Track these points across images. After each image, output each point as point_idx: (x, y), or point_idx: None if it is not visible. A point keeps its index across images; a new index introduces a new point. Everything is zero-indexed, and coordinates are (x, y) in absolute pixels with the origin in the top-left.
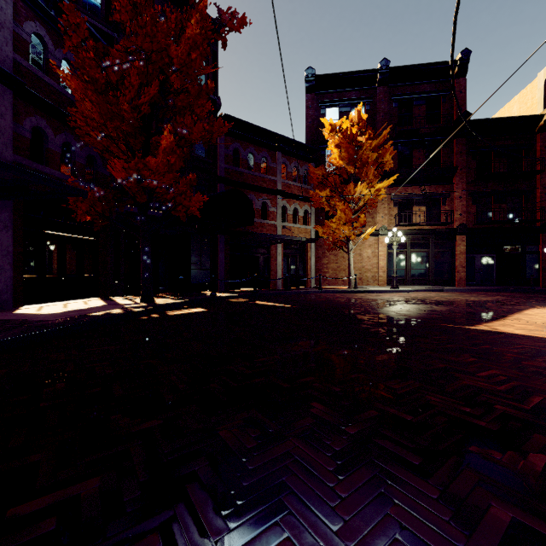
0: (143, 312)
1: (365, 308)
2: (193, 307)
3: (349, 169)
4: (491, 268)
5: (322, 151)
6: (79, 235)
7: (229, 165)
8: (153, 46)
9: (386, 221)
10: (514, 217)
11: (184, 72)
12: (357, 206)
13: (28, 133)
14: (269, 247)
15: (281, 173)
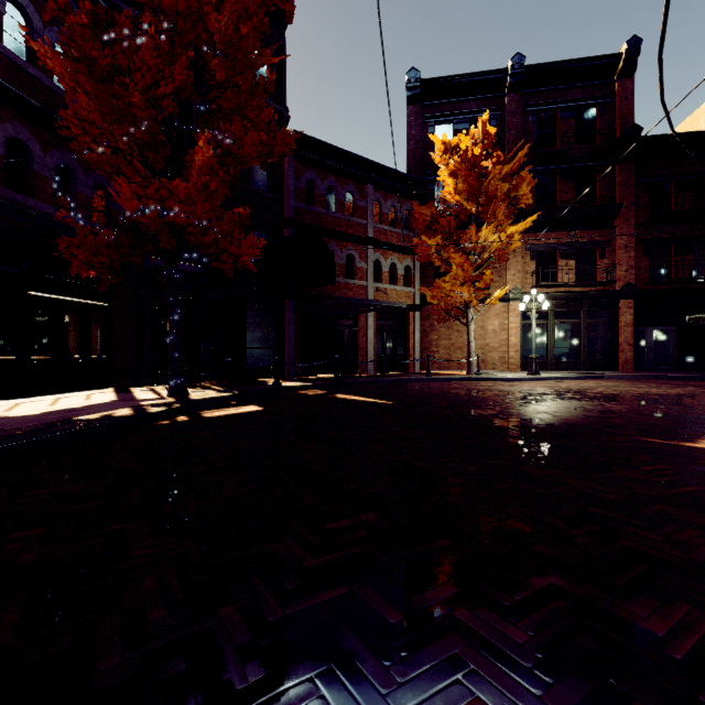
0: (165, 413)
1: (501, 406)
2: (244, 404)
3: (469, 207)
4: (670, 346)
5: (429, 185)
6: (84, 298)
7: (300, 202)
8: (179, 5)
9: (519, 280)
10: (703, 273)
11: (231, 55)
12: (481, 259)
13: (0, 147)
14: (356, 317)
15: (373, 215)
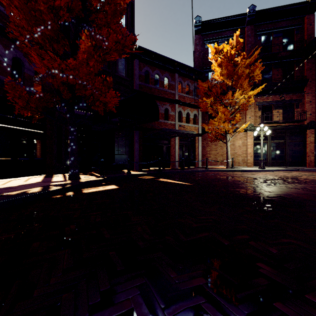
0: (60, 190)
1: (255, 187)
2: (109, 184)
3: (227, 82)
4: None
5: (206, 74)
6: (29, 128)
7: (141, 82)
8: None
9: (252, 120)
10: None
11: None
12: (234, 109)
13: None
14: (169, 139)
15: (178, 88)
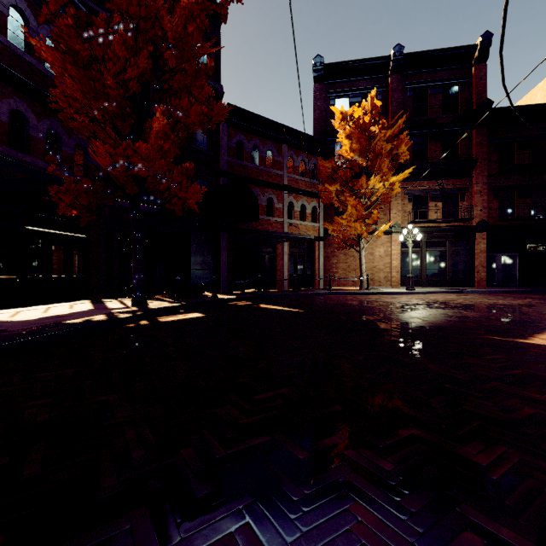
0: (130, 319)
1: (384, 313)
2: (190, 312)
3: (361, 161)
4: (514, 268)
5: (330, 144)
6: (67, 231)
7: (232, 158)
8: (141, 11)
9: (399, 218)
10: (539, 212)
11: (180, 48)
12: (370, 202)
13: (5, 117)
14: (275, 246)
15: (287, 167)
